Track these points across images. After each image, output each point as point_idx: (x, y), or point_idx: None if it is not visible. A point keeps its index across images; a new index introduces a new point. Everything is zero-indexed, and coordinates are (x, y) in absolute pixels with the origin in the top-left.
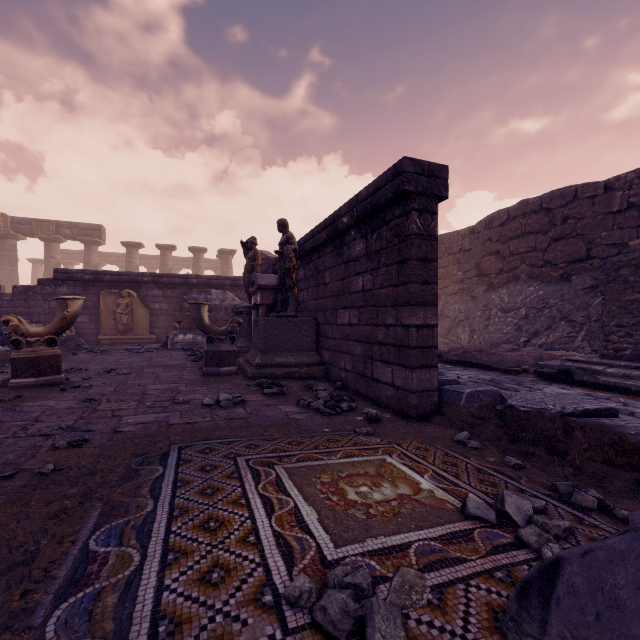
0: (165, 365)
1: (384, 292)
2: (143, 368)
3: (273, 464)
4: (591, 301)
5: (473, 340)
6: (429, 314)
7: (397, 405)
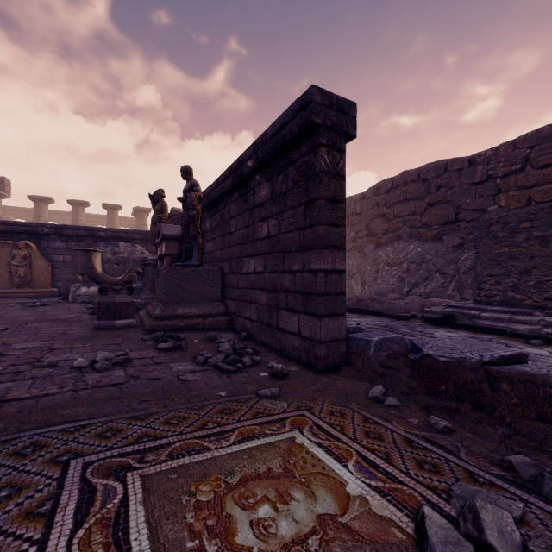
0: (56, 319)
1: (290, 236)
2: (27, 323)
3: (127, 470)
4: (459, 256)
5: (364, 291)
6: (338, 258)
7: (304, 356)
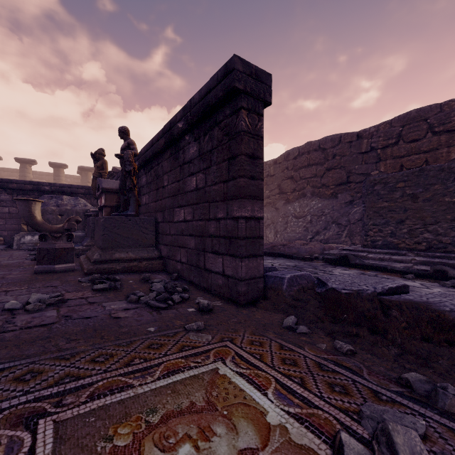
0: None
1: (215, 188)
2: None
3: (40, 416)
4: (350, 211)
5: (277, 238)
6: (256, 207)
7: (227, 293)
